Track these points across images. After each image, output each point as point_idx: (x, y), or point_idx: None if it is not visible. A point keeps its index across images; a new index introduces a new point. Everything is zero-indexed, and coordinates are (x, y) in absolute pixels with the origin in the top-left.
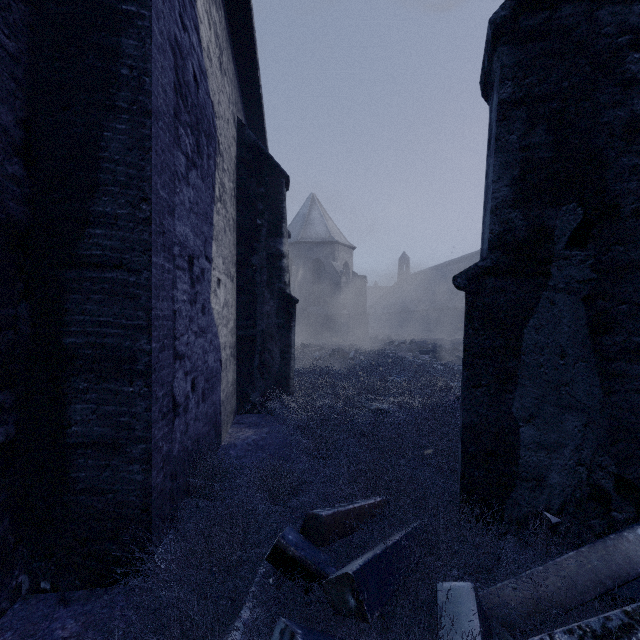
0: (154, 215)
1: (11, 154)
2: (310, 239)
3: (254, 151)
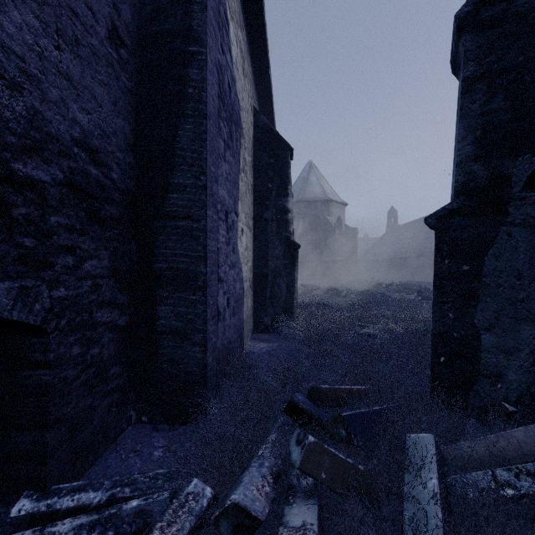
0: (208, 183)
1: (128, 150)
2: (308, 198)
3: (266, 131)
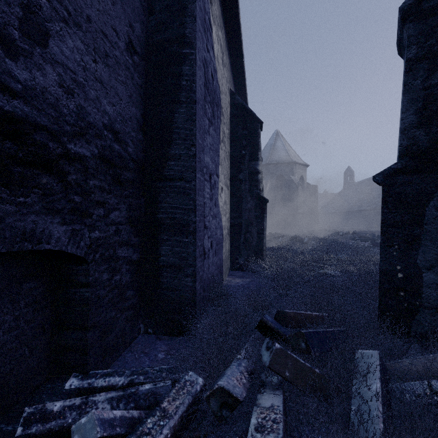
0: (197, 153)
1: (139, 130)
2: (275, 161)
3: (240, 109)
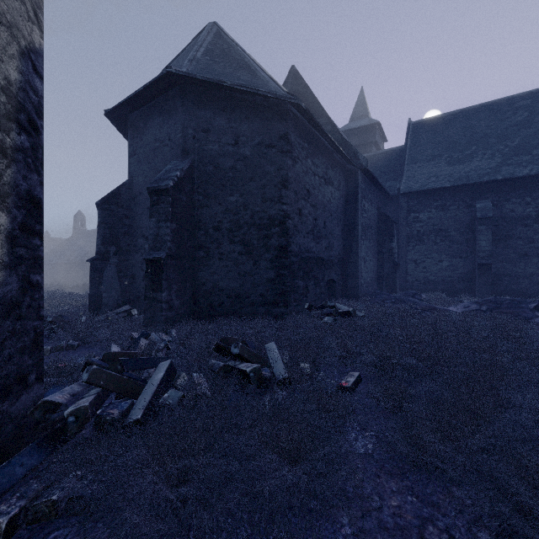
0: None
1: None
2: None
3: None
